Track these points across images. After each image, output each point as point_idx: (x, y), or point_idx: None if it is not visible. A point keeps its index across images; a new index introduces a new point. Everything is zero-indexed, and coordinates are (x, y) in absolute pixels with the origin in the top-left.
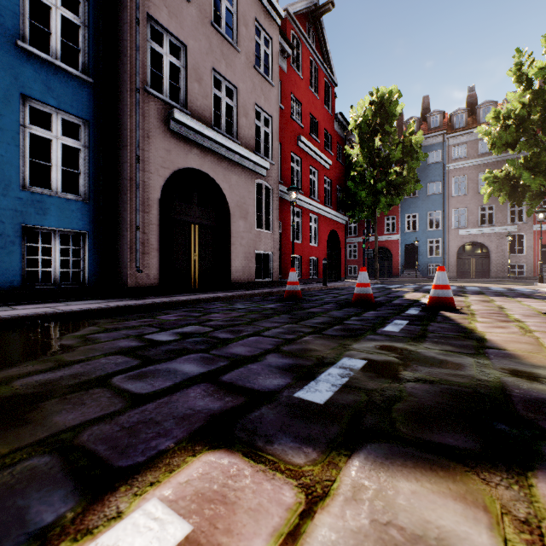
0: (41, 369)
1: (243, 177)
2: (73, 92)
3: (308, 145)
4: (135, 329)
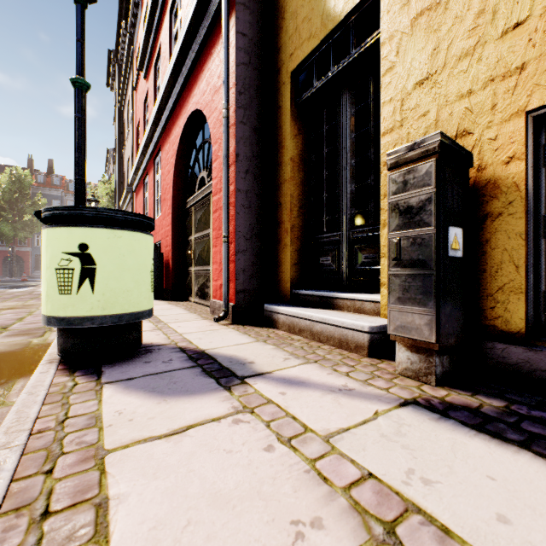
0: None
1: None
2: None
3: None
4: None
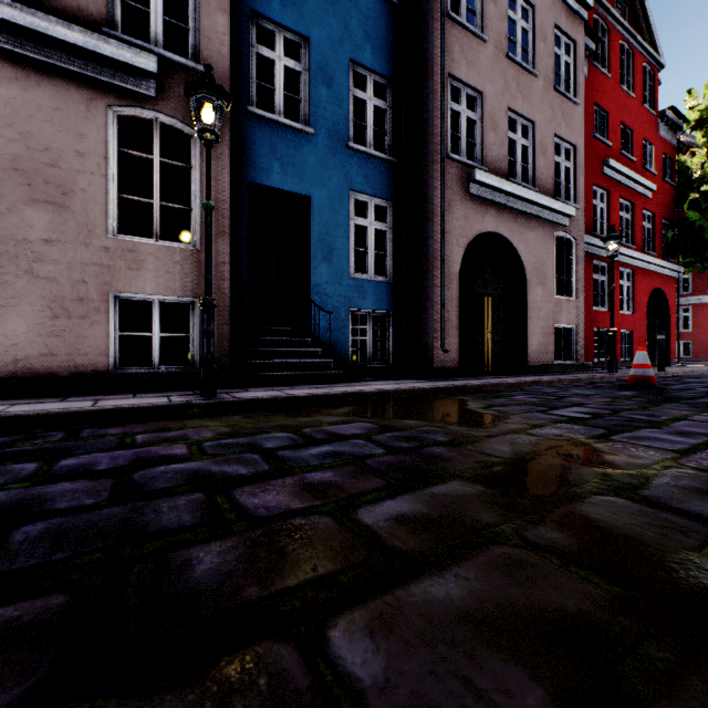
0: (524, 427)
1: (540, 233)
2: (382, 177)
3: (619, 169)
4: (520, 406)
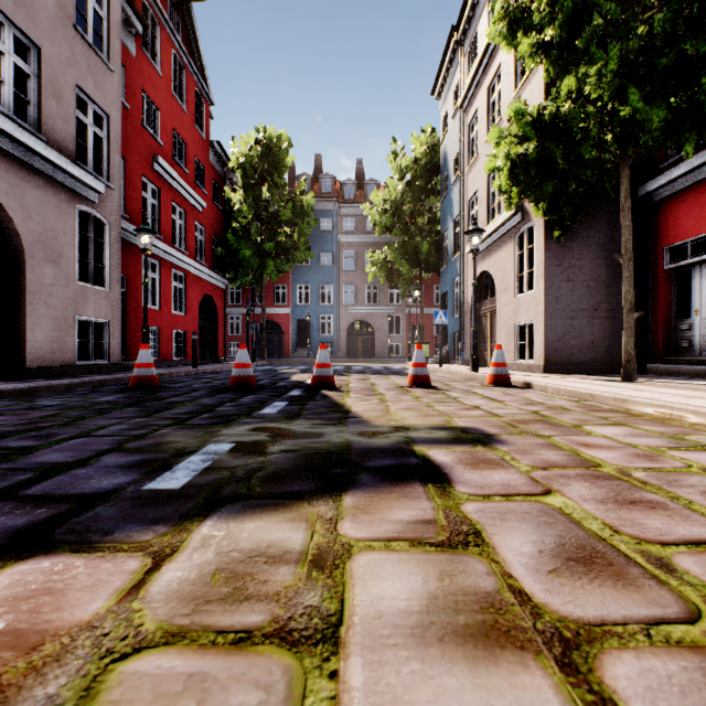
0: None
1: (52, 197)
2: None
3: (170, 172)
4: None
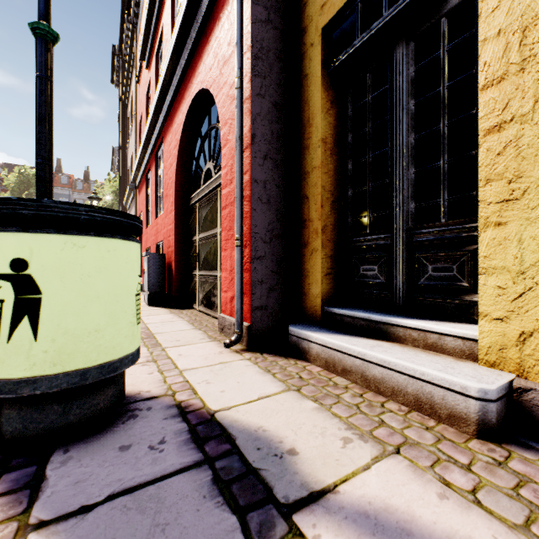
0: None
1: None
2: None
3: None
4: None
